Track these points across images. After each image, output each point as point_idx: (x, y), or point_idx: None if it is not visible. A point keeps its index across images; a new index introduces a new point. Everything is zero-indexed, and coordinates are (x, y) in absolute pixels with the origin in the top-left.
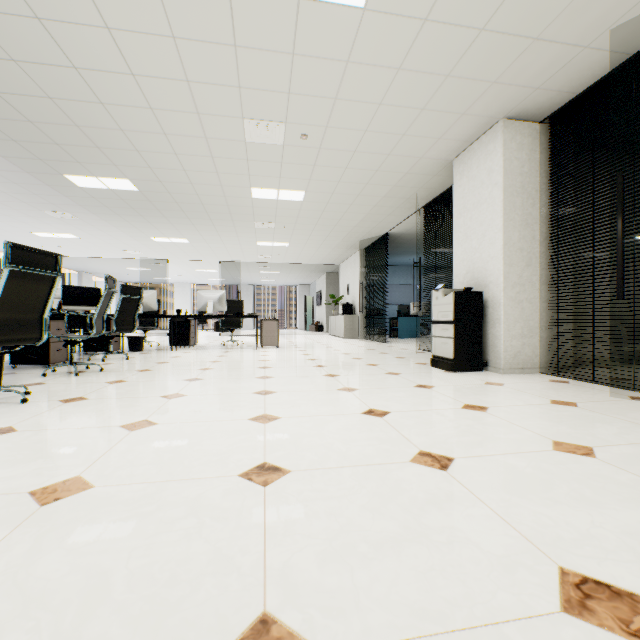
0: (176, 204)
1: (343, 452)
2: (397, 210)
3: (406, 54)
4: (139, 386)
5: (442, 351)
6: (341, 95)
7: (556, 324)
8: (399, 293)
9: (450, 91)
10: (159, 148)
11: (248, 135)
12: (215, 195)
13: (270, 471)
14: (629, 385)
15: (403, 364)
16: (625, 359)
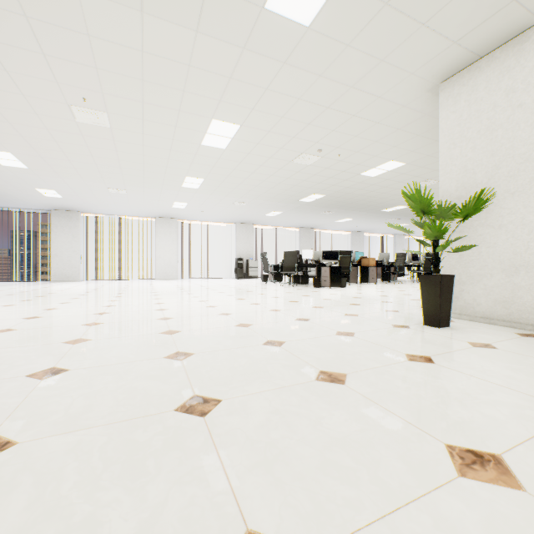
0: None
1: None
2: None
3: None
4: None
5: None
6: None
7: None
8: None
9: None
10: None
11: None
12: None
13: None
14: None
15: None
16: None
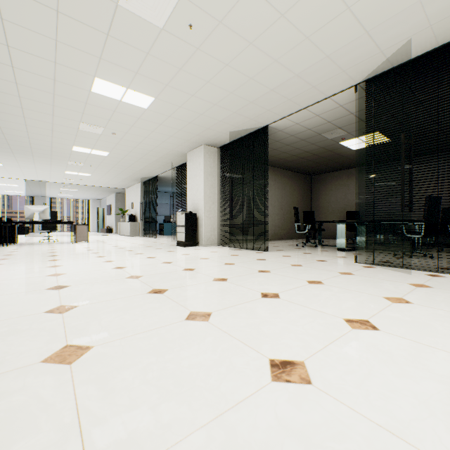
0: (8, 145)
1: (142, 264)
2: (162, 167)
3: (163, 122)
4: (24, 259)
5: (181, 238)
6: (135, 125)
7: (223, 226)
8: (165, 209)
9: (182, 134)
10: (15, 121)
11: (81, 127)
12: (44, 145)
13: (121, 267)
14: (240, 247)
15: (164, 245)
16: (250, 240)
